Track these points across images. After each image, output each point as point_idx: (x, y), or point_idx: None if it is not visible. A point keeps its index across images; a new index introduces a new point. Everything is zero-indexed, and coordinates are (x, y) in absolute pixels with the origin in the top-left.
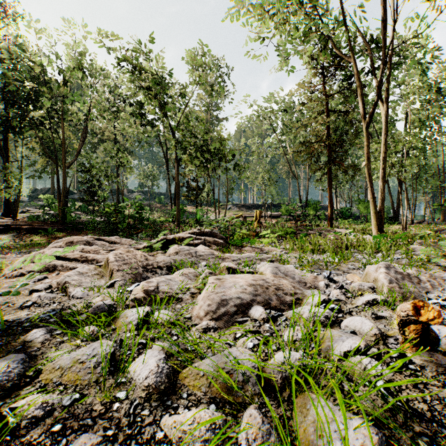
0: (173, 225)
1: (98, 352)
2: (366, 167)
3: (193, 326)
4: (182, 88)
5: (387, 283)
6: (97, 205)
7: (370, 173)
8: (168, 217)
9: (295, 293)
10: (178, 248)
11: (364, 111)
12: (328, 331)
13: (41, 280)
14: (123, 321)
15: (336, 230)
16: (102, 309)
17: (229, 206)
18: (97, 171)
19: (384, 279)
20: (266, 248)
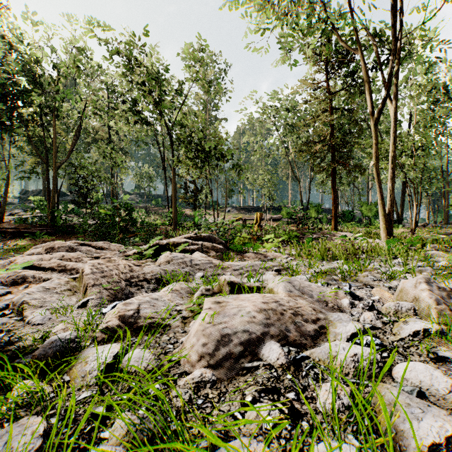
0: (169, 228)
1: (11, 451)
2: (374, 167)
3: (181, 376)
4: (180, 85)
5: (433, 304)
6: (90, 208)
7: (379, 173)
8: (165, 219)
9: (317, 319)
10: (170, 256)
11: (372, 107)
12: (381, 389)
13: (2, 296)
14: (80, 369)
15: (341, 233)
16: (55, 347)
17: (228, 209)
18: (89, 171)
19: (428, 298)
20: (270, 254)
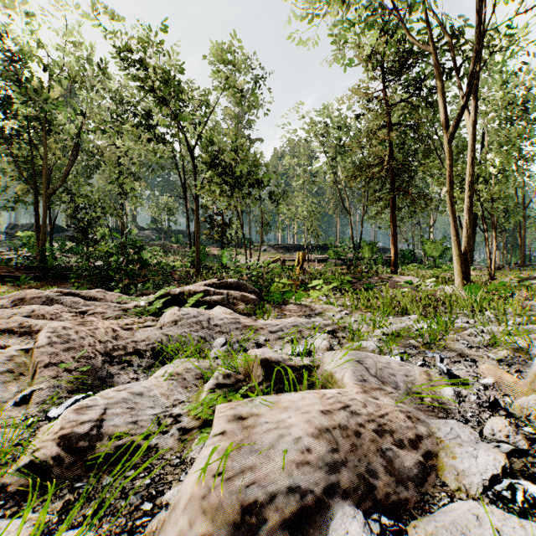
0: (191, 271)
1: None
2: (447, 194)
3: None
4: (204, 95)
5: None
6: (92, 246)
7: (453, 202)
8: (187, 260)
9: (417, 438)
10: (179, 313)
11: (445, 119)
12: None
13: None
14: None
15: (403, 278)
16: None
17: (264, 247)
18: (91, 200)
19: None
20: (318, 306)
